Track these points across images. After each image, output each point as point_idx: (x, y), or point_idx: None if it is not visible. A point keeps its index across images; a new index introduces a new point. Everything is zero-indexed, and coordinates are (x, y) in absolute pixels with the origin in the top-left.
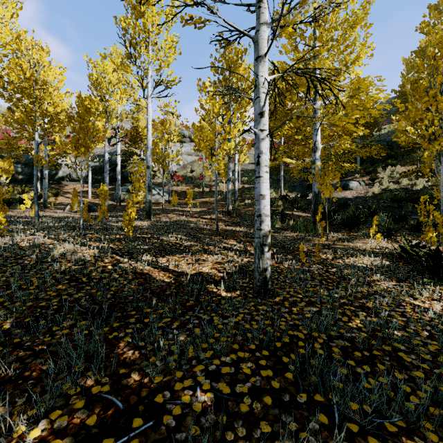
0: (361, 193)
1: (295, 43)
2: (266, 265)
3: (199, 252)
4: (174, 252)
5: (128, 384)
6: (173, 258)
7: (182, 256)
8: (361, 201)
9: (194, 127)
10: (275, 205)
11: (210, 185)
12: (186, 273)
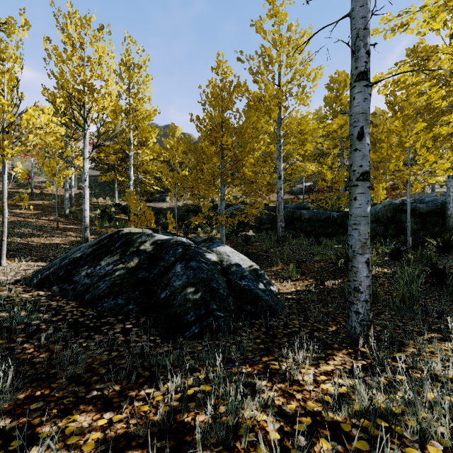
0: (172, 205)
1: (116, 115)
2: (88, 235)
3: (50, 237)
4: (33, 236)
5: (44, 256)
6: (34, 239)
7: (39, 238)
8: (170, 210)
9: (39, 156)
10: (109, 210)
11: (40, 186)
12: (46, 243)
